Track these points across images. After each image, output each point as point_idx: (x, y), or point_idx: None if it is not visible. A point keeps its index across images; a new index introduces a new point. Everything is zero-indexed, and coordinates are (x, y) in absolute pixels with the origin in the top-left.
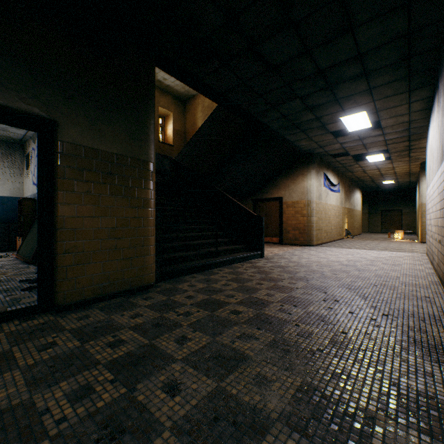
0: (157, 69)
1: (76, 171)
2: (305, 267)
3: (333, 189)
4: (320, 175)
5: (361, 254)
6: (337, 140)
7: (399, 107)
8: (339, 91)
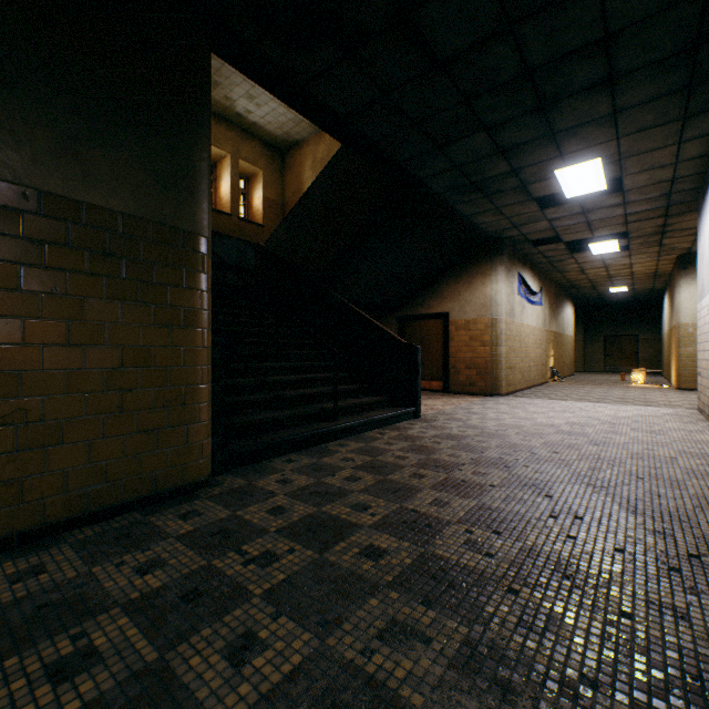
0: (235, 94)
1: (24, 244)
2: (497, 437)
3: (532, 299)
4: (513, 275)
5: (588, 412)
6: (544, 214)
7: (661, 152)
8: (559, 117)
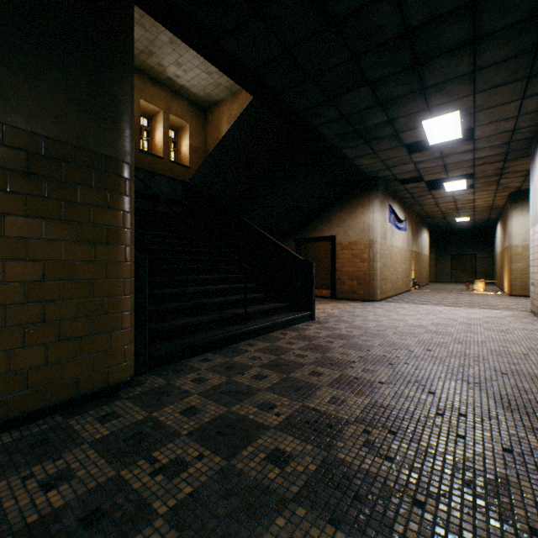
0: (167, 61)
1: None
2: (378, 337)
3: (399, 226)
4: (385, 207)
5: (447, 314)
6: (411, 158)
7: (507, 106)
8: (429, 74)
